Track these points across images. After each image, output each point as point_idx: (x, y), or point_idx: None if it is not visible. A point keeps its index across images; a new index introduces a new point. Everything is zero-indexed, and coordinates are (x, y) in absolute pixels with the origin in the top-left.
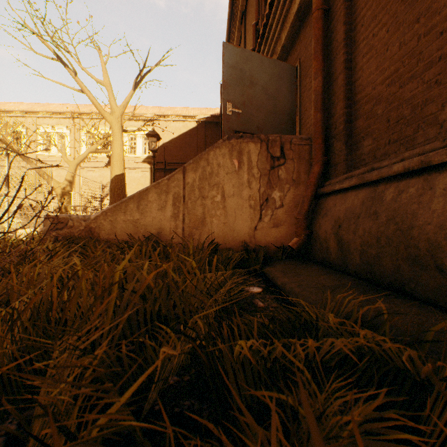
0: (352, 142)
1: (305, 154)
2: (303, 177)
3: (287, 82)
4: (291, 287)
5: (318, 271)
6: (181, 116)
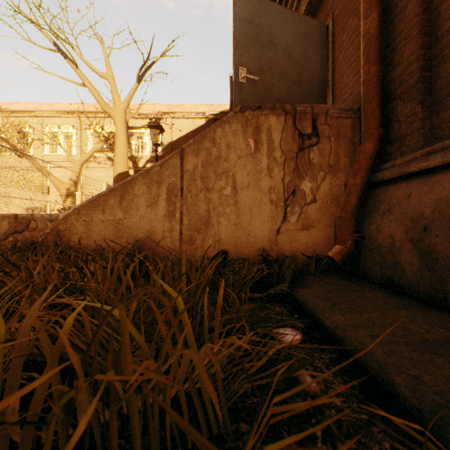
0: (432, 100)
1: (346, 129)
2: (343, 162)
3: (315, 43)
4: (360, 340)
5: (385, 300)
6: (189, 113)
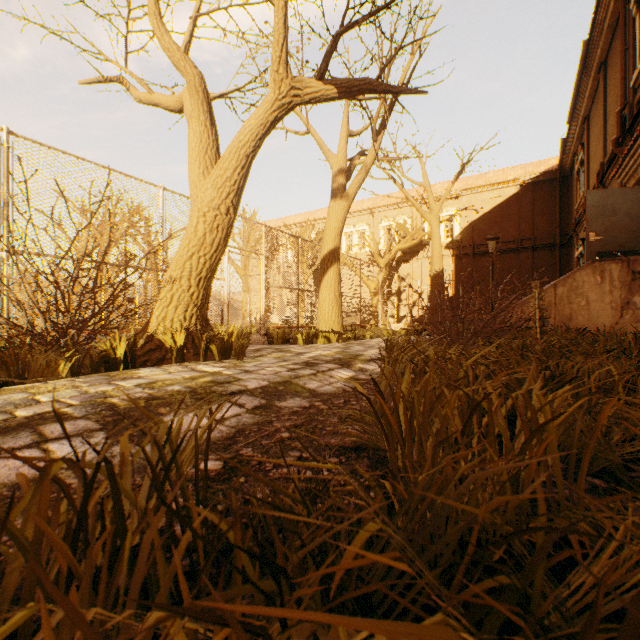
0: None
1: None
2: None
3: None
4: None
5: None
6: (495, 184)
